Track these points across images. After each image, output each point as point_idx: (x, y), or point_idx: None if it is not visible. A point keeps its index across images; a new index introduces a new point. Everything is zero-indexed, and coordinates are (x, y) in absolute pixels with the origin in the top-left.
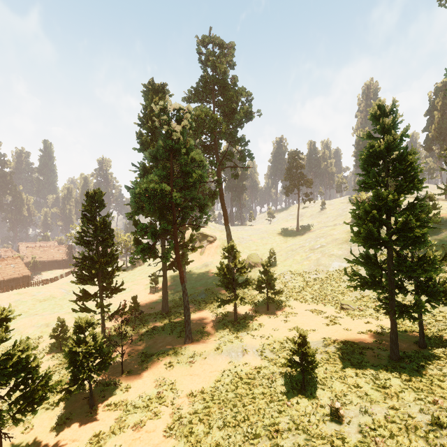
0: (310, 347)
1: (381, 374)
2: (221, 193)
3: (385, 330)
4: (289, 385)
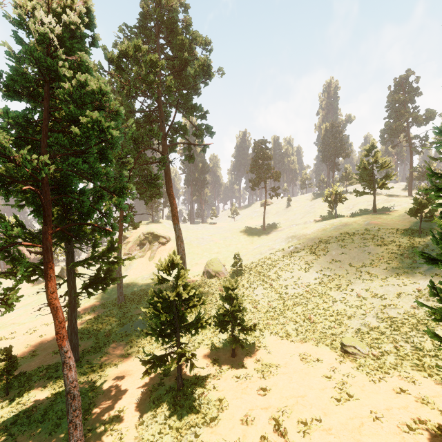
0: None
1: None
2: (168, 178)
3: None
4: None
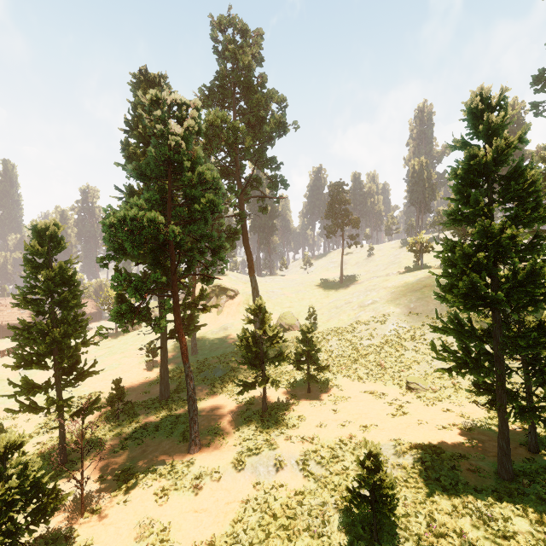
0: (386, 471)
1: (494, 508)
2: (245, 231)
3: (474, 421)
4: (351, 530)
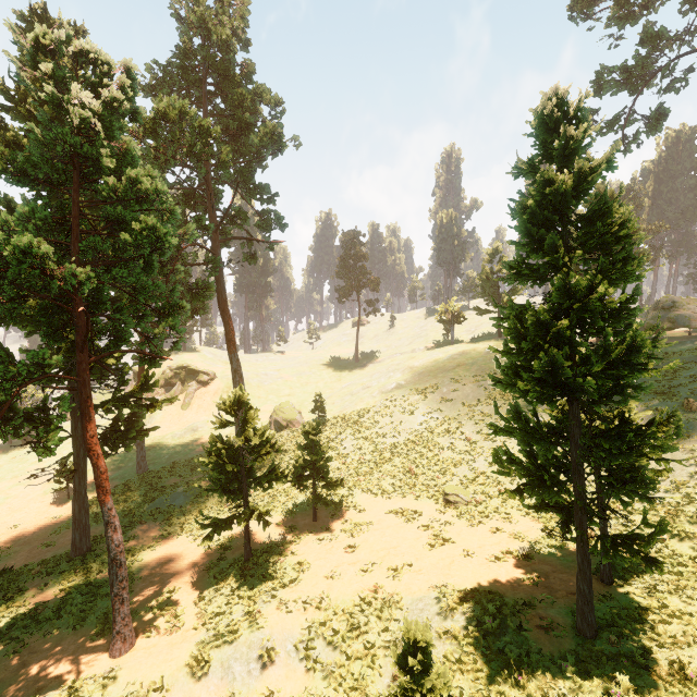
0: (438, 671)
1: (584, 692)
2: (221, 287)
3: (531, 543)
4: None
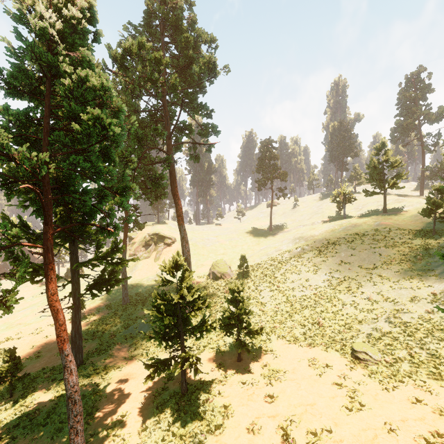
0: None
1: None
2: (173, 178)
3: None
4: None
